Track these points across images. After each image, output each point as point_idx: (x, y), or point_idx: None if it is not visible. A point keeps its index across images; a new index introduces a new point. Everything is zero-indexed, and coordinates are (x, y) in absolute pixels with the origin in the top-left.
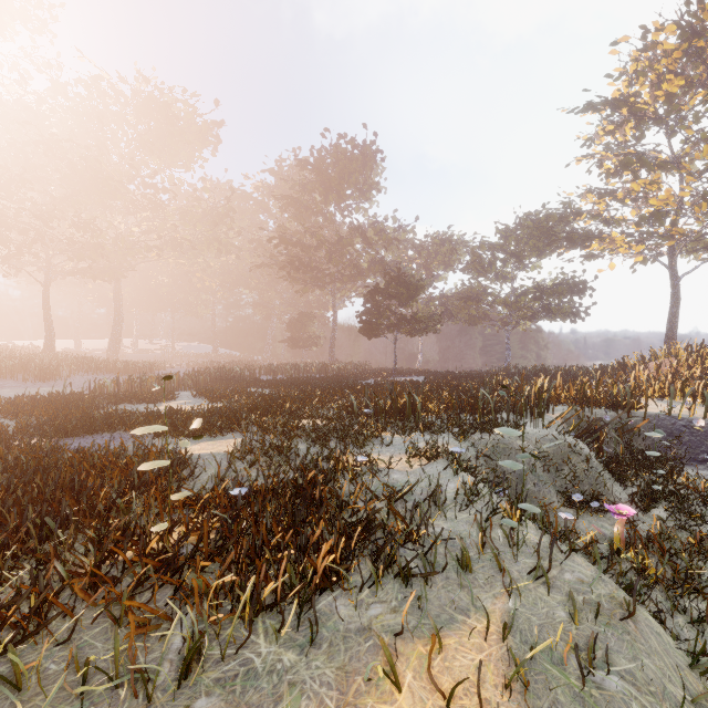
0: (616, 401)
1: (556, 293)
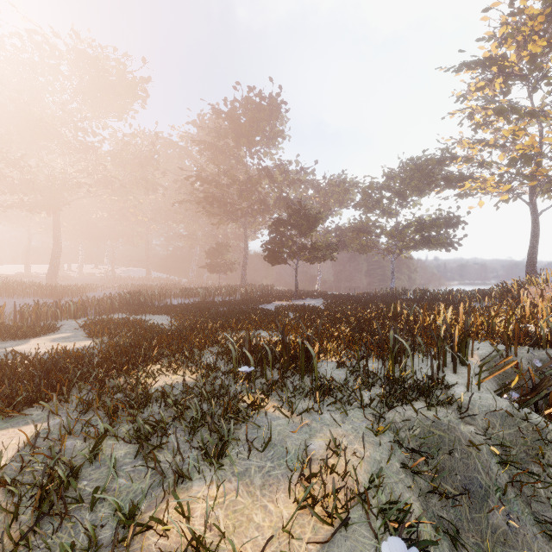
0: (538, 338)
1: (434, 226)
